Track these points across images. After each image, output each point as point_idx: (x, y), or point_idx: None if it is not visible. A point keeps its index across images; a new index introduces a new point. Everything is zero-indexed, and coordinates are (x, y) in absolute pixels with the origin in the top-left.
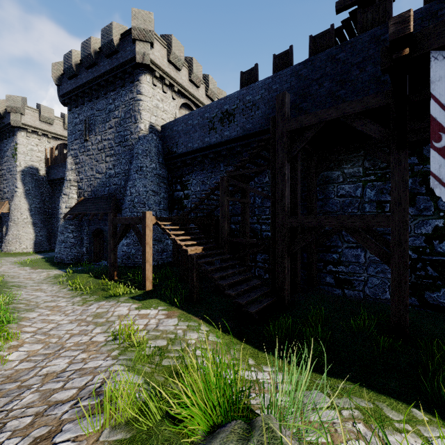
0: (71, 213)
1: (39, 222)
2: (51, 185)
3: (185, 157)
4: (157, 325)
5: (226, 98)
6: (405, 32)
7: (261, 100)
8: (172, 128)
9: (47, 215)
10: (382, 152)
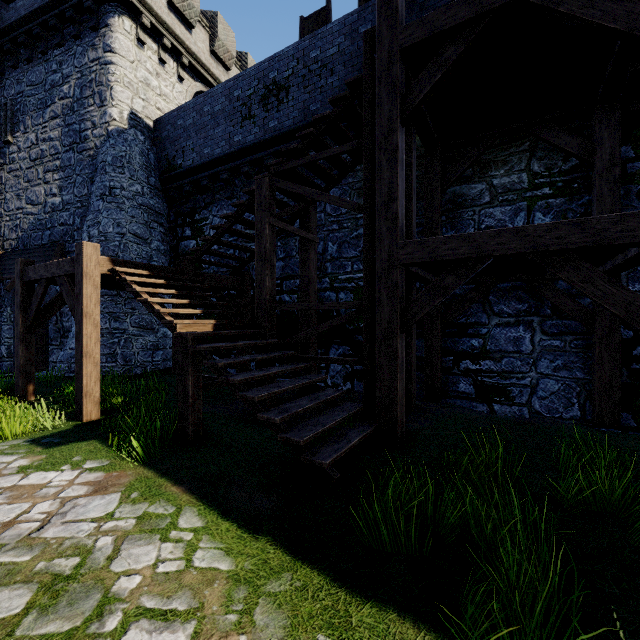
0: None
1: None
2: None
3: (198, 174)
4: (43, 523)
5: (273, 58)
6: None
7: (337, 56)
8: (175, 122)
9: None
10: (572, 135)
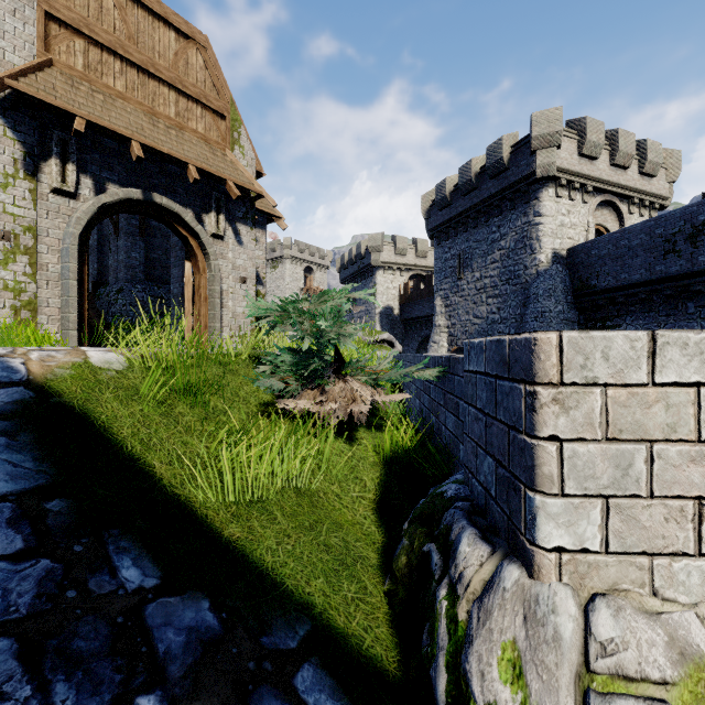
0: None
1: None
2: (404, 325)
3: (613, 293)
4: None
5: (702, 203)
6: None
7: None
8: (589, 252)
9: None
10: None
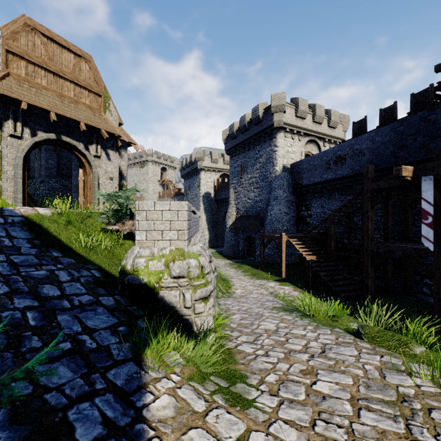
0: (233, 225)
1: (211, 228)
2: (216, 203)
3: (308, 188)
4: (289, 293)
5: (339, 146)
6: (398, 175)
7: (366, 149)
8: (299, 166)
9: (215, 223)
10: None
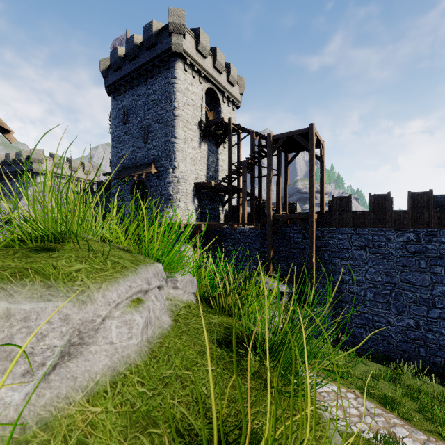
0: None
1: None
2: None
3: None
4: None
5: None
6: None
7: None
8: None
9: None
10: None
